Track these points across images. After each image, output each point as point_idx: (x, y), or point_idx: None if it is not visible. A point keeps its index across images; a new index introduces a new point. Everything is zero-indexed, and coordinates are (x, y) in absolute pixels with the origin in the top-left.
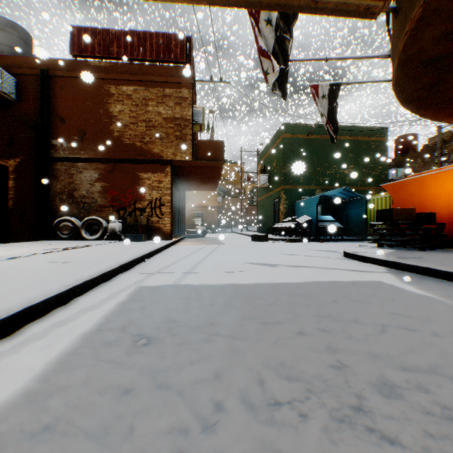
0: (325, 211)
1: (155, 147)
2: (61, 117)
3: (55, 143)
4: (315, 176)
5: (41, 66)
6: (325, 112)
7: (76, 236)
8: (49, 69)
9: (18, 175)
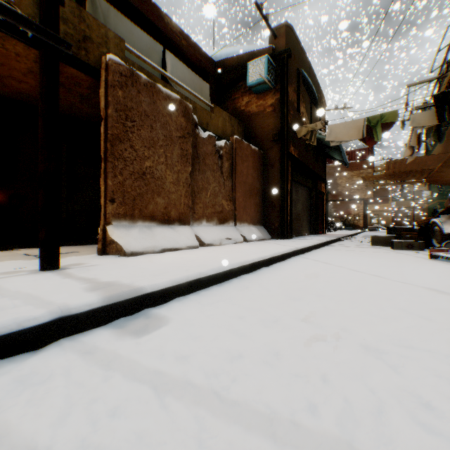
0: None
1: (355, 194)
2: None
3: None
4: None
5: None
6: None
7: None
8: None
9: None
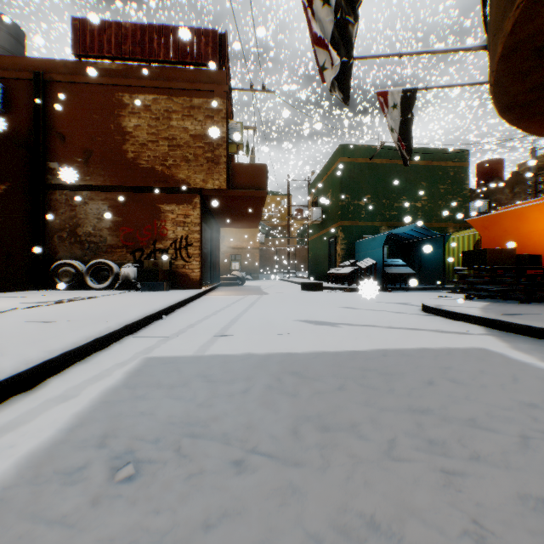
0: (392, 253)
1: (180, 172)
2: (61, 133)
3: (53, 166)
4: (380, 210)
5: (35, 69)
6: (396, 127)
7: (79, 285)
8: (46, 73)
9: (4, 207)
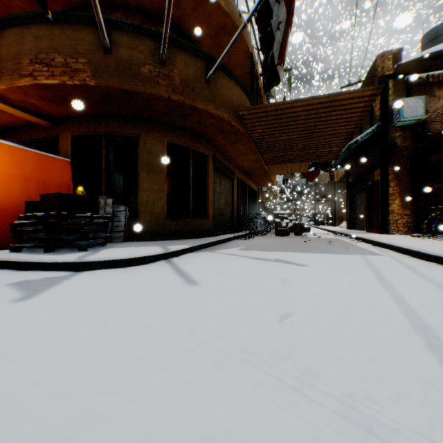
0: None
1: None
2: None
3: None
4: None
5: None
6: None
7: None
8: None
9: None
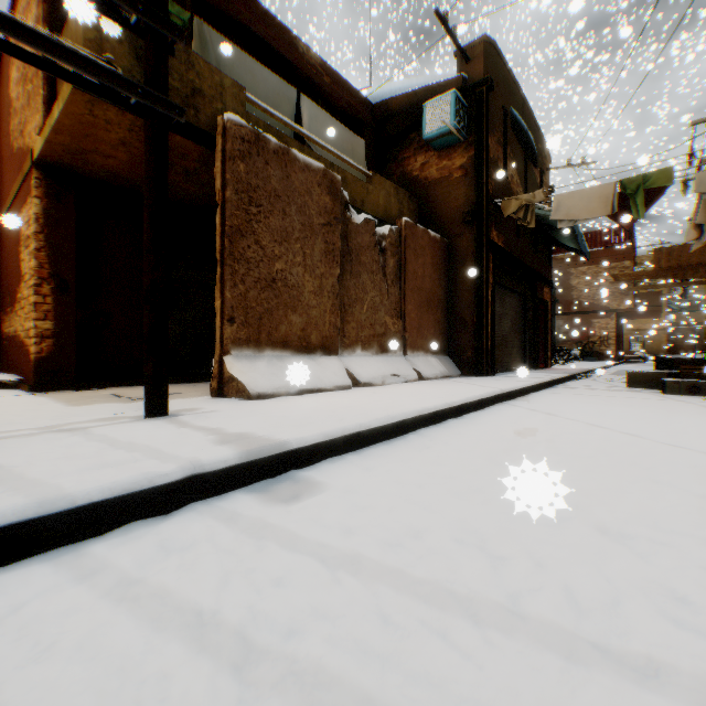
0: None
1: (602, 302)
2: None
3: None
4: None
5: None
6: None
7: None
8: None
9: None
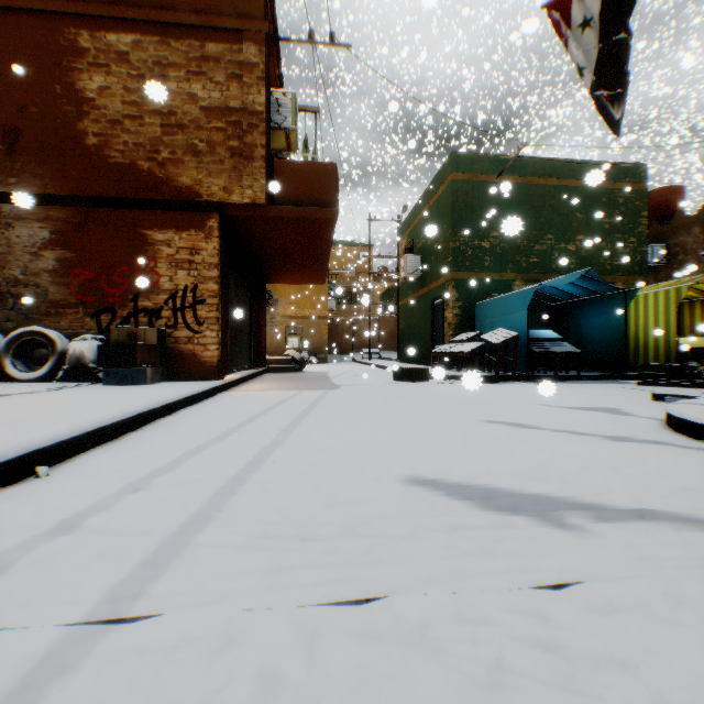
0: (532, 321)
1: (183, 173)
2: None
3: None
4: (512, 255)
5: None
6: (587, 65)
7: None
8: None
9: None
